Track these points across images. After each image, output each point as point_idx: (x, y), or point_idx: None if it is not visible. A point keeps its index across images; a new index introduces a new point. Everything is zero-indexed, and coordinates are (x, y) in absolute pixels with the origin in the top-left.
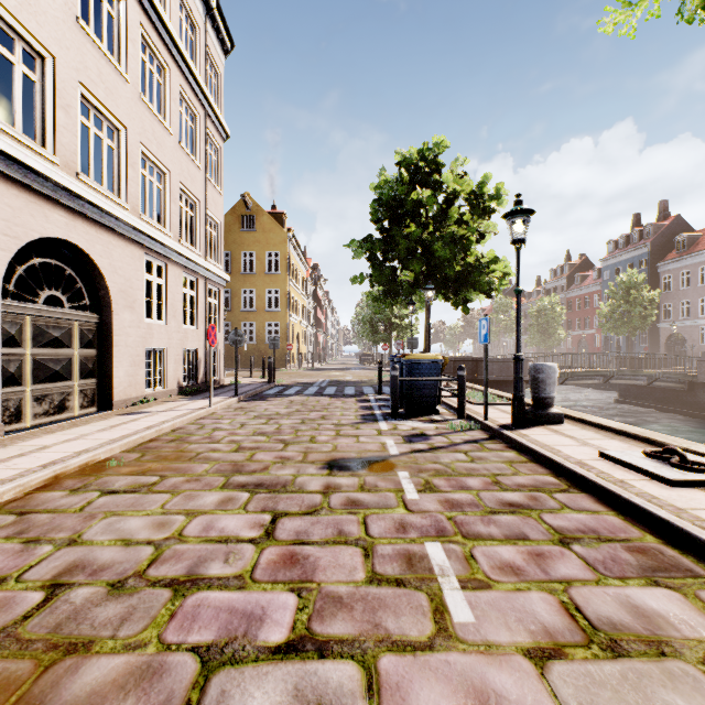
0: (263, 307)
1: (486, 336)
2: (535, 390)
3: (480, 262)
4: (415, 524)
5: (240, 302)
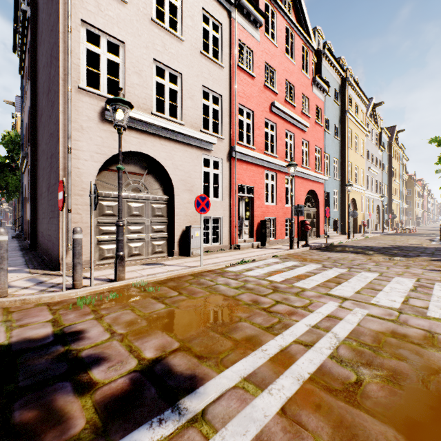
0: None
1: None
2: None
3: None
4: None
5: None
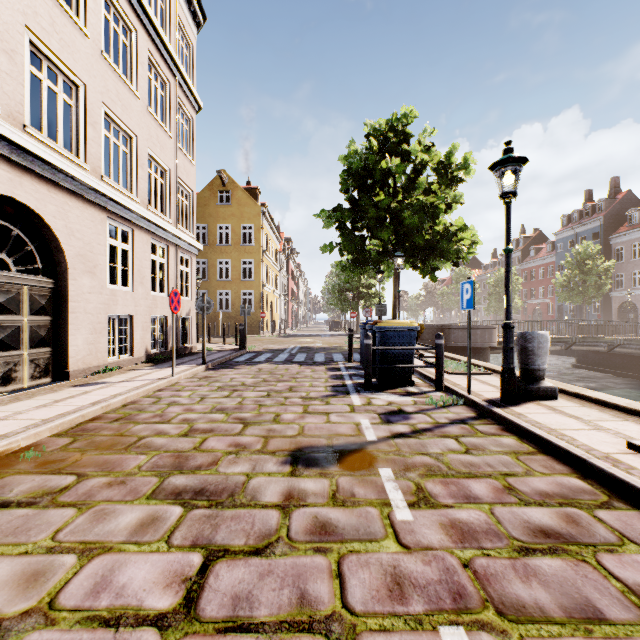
0: (238, 277)
1: (470, 301)
2: (525, 361)
3: (449, 231)
4: (417, 579)
5: (216, 272)
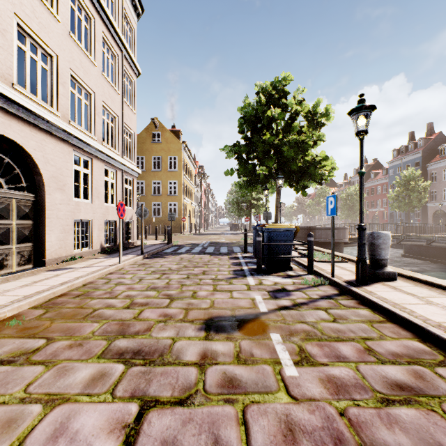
0: (166, 193)
1: (333, 210)
2: (373, 253)
3: (315, 160)
4: (305, 426)
5: (151, 189)
